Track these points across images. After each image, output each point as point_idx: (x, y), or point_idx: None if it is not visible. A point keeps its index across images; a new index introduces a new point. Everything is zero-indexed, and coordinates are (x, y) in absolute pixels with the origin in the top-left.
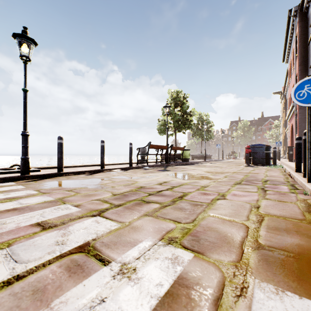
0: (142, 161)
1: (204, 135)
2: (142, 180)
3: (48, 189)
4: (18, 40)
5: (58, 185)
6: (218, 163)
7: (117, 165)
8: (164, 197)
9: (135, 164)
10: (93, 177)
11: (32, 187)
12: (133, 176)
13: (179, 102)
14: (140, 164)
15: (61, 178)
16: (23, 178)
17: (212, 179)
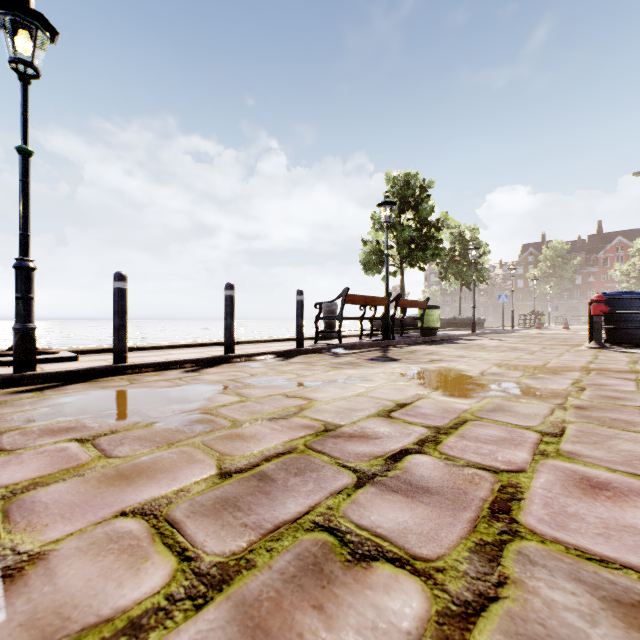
0: (328, 334)
1: (467, 274)
2: (327, 393)
3: (35, 428)
4: (2, 17)
5: (79, 412)
6: (510, 338)
7: (268, 345)
8: (426, 506)
9: (311, 340)
10: (197, 380)
11: (2, 417)
12: (305, 377)
13: (410, 199)
14: (323, 343)
15: (114, 382)
16: (16, 380)
17: (546, 396)
